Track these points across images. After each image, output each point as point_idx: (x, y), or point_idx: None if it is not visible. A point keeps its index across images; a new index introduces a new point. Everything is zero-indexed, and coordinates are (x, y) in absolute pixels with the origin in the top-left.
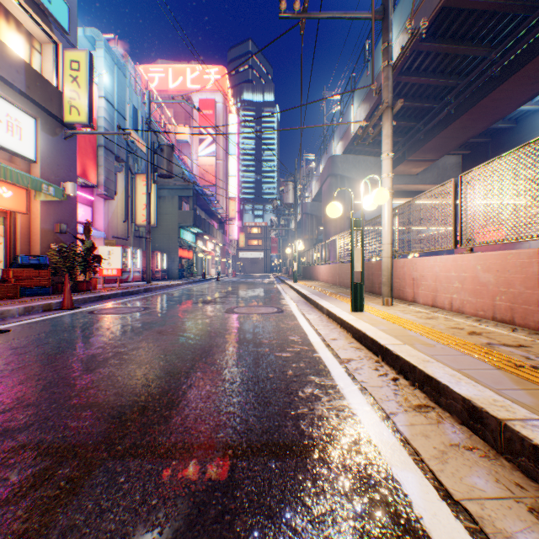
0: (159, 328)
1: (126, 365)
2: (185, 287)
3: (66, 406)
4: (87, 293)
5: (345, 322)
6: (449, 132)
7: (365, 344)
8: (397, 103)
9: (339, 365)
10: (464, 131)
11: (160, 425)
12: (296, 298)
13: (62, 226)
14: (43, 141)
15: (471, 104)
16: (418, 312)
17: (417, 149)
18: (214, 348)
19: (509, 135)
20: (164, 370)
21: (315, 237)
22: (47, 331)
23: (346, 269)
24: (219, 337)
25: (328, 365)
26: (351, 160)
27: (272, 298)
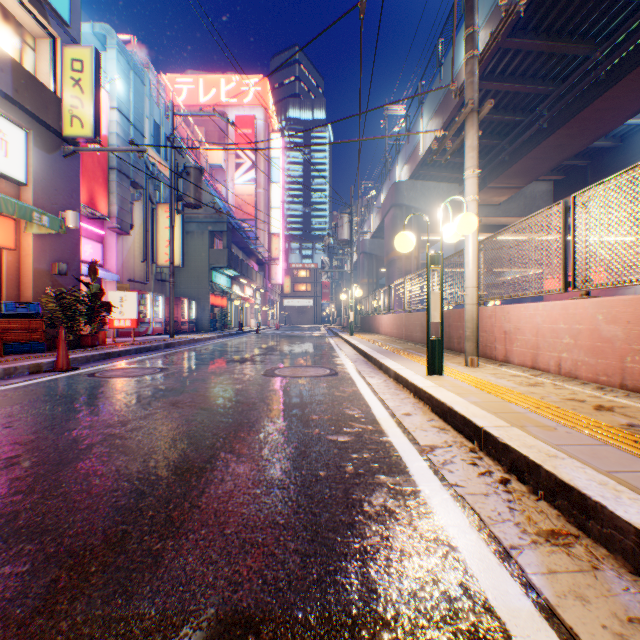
0: (174, 397)
1: (117, 455)
2: (217, 342)
3: (4, 532)
4: (91, 350)
5: (421, 390)
6: (540, 152)
7: (451, 422)
8: (486, 104)
9: (419, 455)
10: (559, 150)
11: (142, 573)
12: (354, 356)
13: (61, 265)
14: (36, 158)
15: (569, 116)
16: (515, 375)
17: (500, 173)
18: (244, 428)
19: (613, 155)
20: (169, 464)
21: (375, 280)
22: (25, 402)
23: (415, 320)
24: (252, 411)
25: (404, 457)
26: (419, 187)
27: (323, 356)
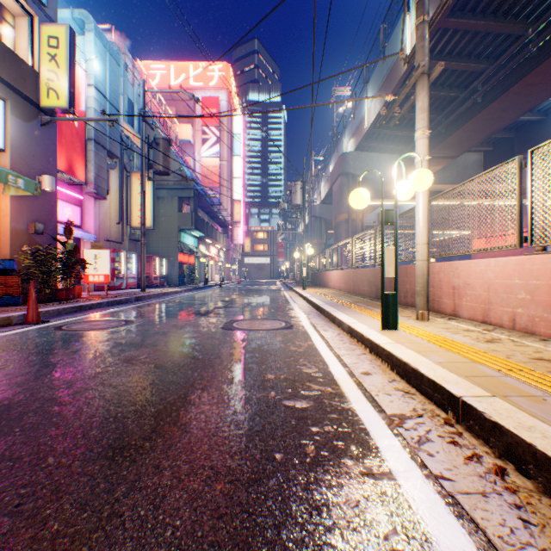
0: (131, 352)
1: (46, 428)
2: (184, 295)
3: None
4: (64, 303)
5: (379, 347)
6: (474, 124)
7: (417, 385)
8: (436, 67)
9: (388, 429)
10: (491, 123)
11: None
12: (307, 308)
13: (38, 225)
14: (13, 126)
15: (501, 91)
16: (468, 330)
17: (437, 144)
18: (195, 390)
19: (538, 128)
20: (102, 442)
21: (324, 241)
22: None
23: (362, 275)
24: (206, 368)
25: (371, 431)
26: (364, 158)
27: (279, 308)
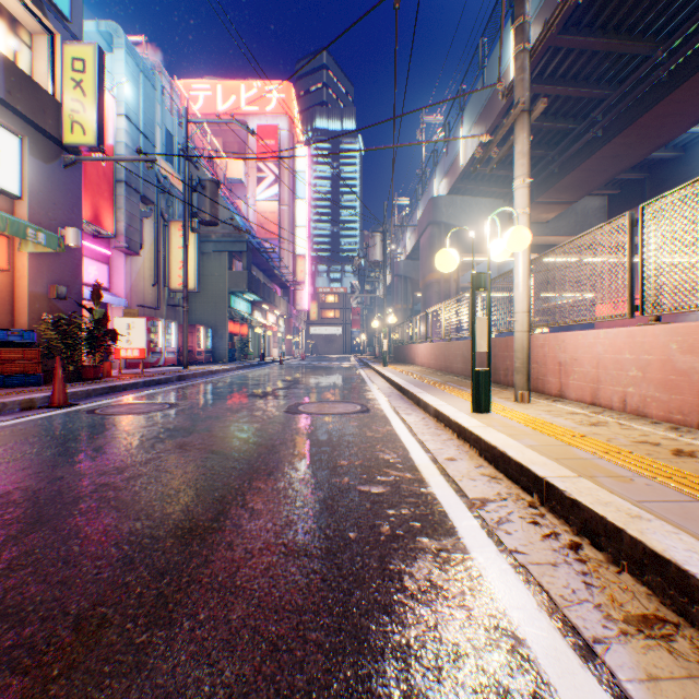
0: (182, 438)
1: (107, 511)
2: (235, 374)
3: None
4: (93, 383)
5: (467, 430)
6: (594, 163)
7: (504, 470)
8: (538, 104)
9: (469, 511)
10: (615, 161)
11: (118, 679)
12: (387, 390)
13: (60, 288)
14: (31, 168)
15: (626, 123)
16: (573, 413)
17: (549, 187)
18: (260, 476)
19: (674, 167)
20: (168, 523)
21: (410, 306)
22: (9, 444)
23: (456, 350)
24: (271, 455)
25: (450, 513)
26: (459, 203)
27: (353, 390)
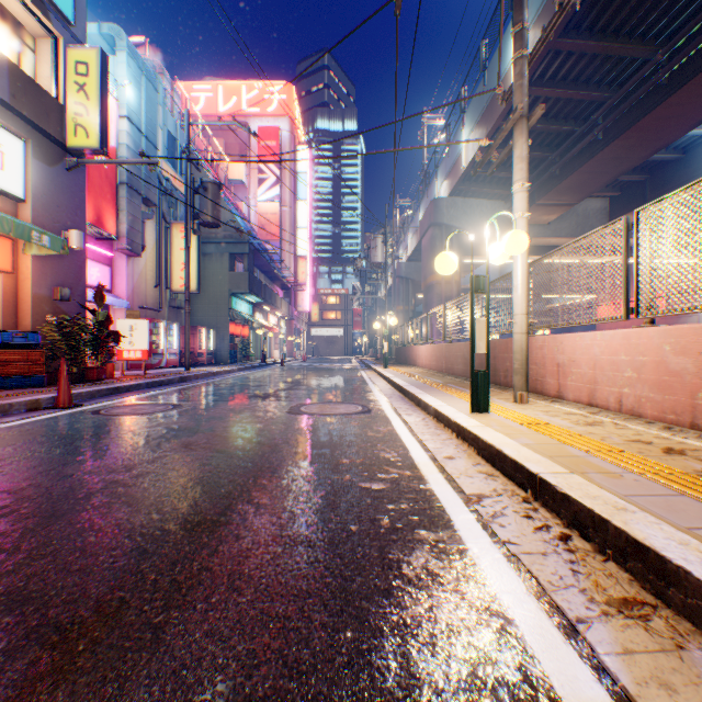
0: (187, 437)
1: (118, 506)
2: (237, 375)
3: None
4: (97, 384)
5: (465, 430)
6: (594, 165)
7: (500, 467)
8: (537, 109)
9: (465, 506)
10: (615, 164)
11: (139, 653)
12: (389, 391)
13: (64, 290)
14: (35, 171)
15: (626, 125)
16: (570, 413)
17: (550, 189)
18: (265, 473)
19: (675, 169)
20: (177, 516)
21: (411, 308)
22: (19, 443)
23: (456, 351)
24: (274, 453)
25: (447, 508)
26: (461, 204)
27: (355, 391)
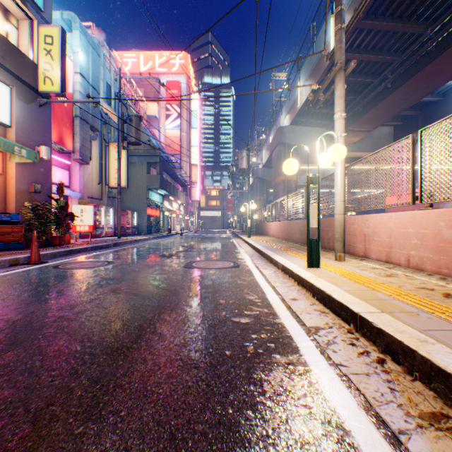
0: (115, 284)
1: (61, 336)
2: (152, 241)
3: None
4: (58, 248)
5: (304, 280)
6: (385, 104)
7: (330, 307)
8: (351, 64)
9: (307, 336)
10: (399, 103)
11: None
12: (251, 252)
13: (37, 186)
14: (18, 107)
15: (406, 78)
16: (374, 268)
17: (356, 120)
18: (166, 311)
19: (437, 107)
20: (102, 344)
21: (265, 198)
22: None
23: (295, 226)
24: (174, 296)
25: (294, 337)
26: (297, 130)
27: (228, 252)
